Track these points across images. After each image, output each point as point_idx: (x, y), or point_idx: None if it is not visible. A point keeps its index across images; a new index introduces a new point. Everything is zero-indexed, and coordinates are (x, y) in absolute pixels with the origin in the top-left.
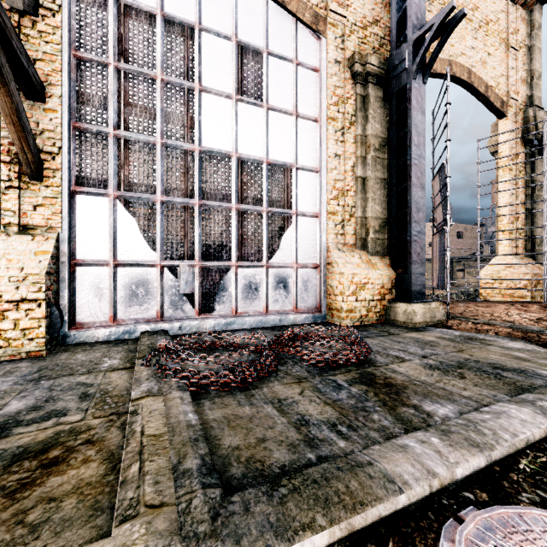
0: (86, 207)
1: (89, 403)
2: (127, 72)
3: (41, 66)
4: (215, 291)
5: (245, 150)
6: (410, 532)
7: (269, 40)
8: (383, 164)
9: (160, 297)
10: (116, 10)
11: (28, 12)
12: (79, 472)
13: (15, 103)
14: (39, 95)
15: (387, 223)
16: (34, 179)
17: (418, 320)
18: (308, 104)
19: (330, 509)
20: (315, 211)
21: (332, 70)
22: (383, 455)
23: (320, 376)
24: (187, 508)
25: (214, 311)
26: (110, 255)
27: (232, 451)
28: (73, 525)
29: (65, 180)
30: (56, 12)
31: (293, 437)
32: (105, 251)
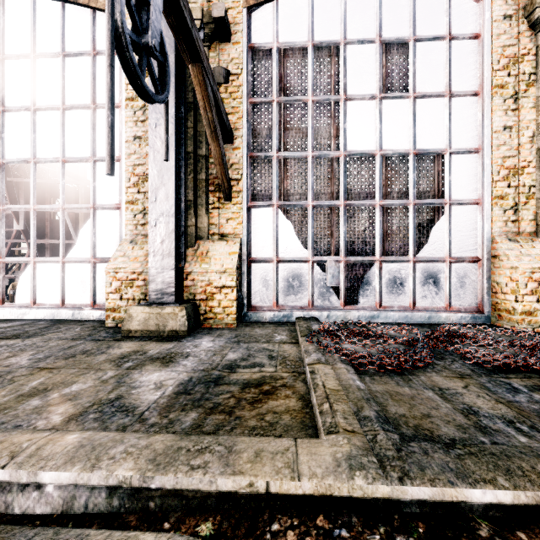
0: (258, 217)
1: (276, 362)
2: (285, 103)
3: (231, 118)
4: (359, 284)
5: (389, 146)
6: None
7: (416, 26)
8: None
9: (310, 288)
10: (278, 56)
11: (225, 82)
12: (285, 402)
13: (221, 150)
14: (230, 139)
15: None
16: (227, 201)
17: None
18: (464, 79)
19: (513, 478)
20: (475, 197)
21: (500, 29)
22: None
23: (487, 376)
24: (374, 439)
25: (358, 304)
26: (274, 253)
27: (399, 417)
28: (293, 429)
29: (244, 198)
30: (240, 75)
31: (461, 420)
32: (270, 251)
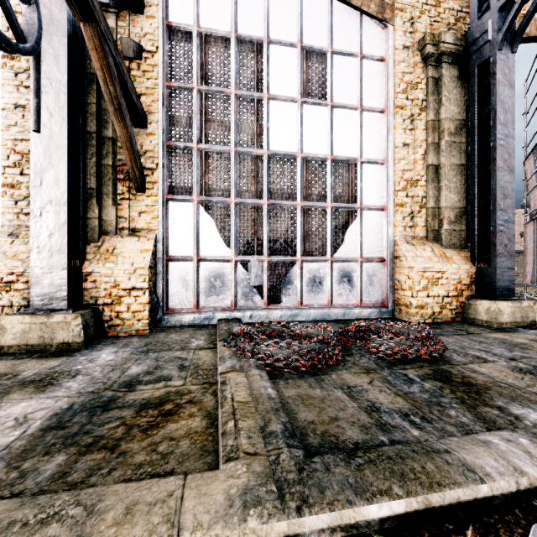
0: (176, 211)
1: (186, 373)
2: (207, 92)
3: (144, 99)
4: (282, 284)
5: (310, 150)
6: (493, 523)
7: (333, 39)
8: (460, 149)
9: (233, 288)
10: (199, 41)
11: (136, 58)
12: (187, 422)
13: (129, 133)
14: (143, 123)
15: (465, 212)
16: (139, 192)
17: (505, 320)
18: (373, 96)
19: (406, 483)
20: (381, 204)
21: (400, 57)
22: (461, 447)
23: (389, 369)
24: (276, 459)
25: (281, 303)
26: (194, 251)
27: (307, 424)
28: (190, 459)
29: (161, 191)
30: (155, 53)
31: (364, 420)
32: (190, 249)
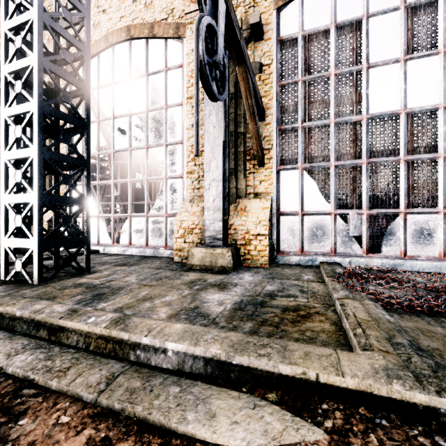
0: (285, 178)
1: (307, 295)
2: (310, 80)
3: (263, 100)
4: (382, 234)
5: (415, 104)
6: None
7: None
8: None
9: (333, 237)
10: (303, 42)
11: (259, 73)
12: (320, 324)
13: (257, 127)
14: (263, 117)
15: None
16: (260, 166)
17: None
18: None
19: None
20: None
21: None
22: None
23: None
24: (408, 360)
25: (381, 252)
26: (299, 207)
27: (432, 349)
28: (330, 344)
29: (274, 164)
30: (270, 64)
31: None
32: (296, 205)
